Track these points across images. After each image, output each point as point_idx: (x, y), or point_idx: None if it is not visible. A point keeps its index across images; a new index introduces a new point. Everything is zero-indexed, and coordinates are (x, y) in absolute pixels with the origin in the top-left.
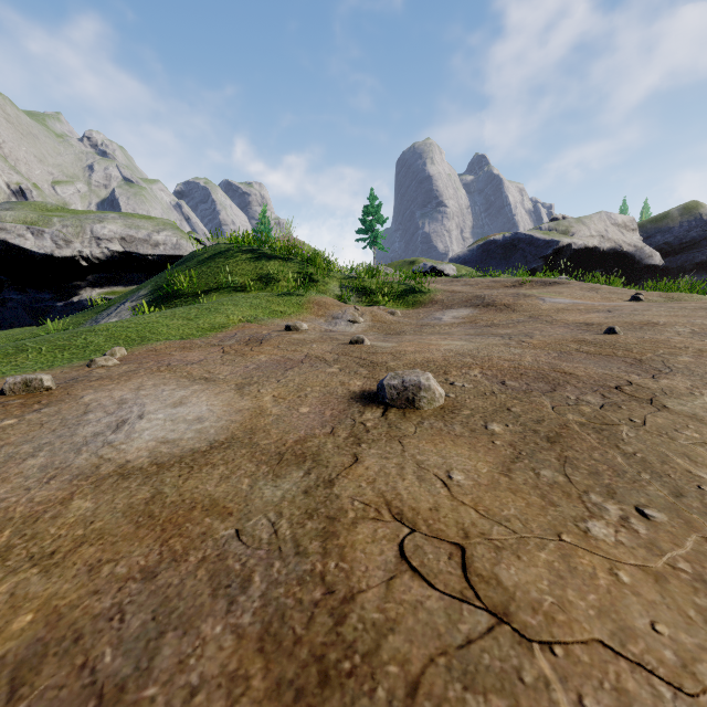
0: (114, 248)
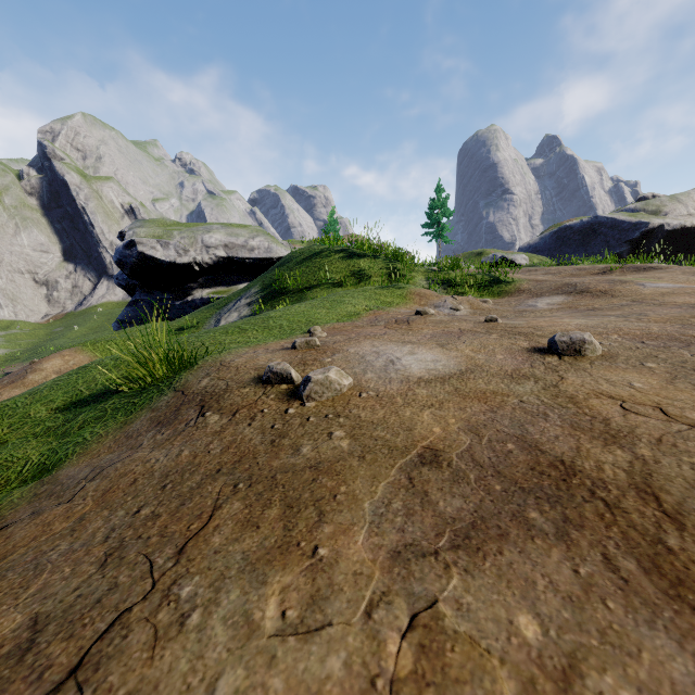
0: (219, 254)
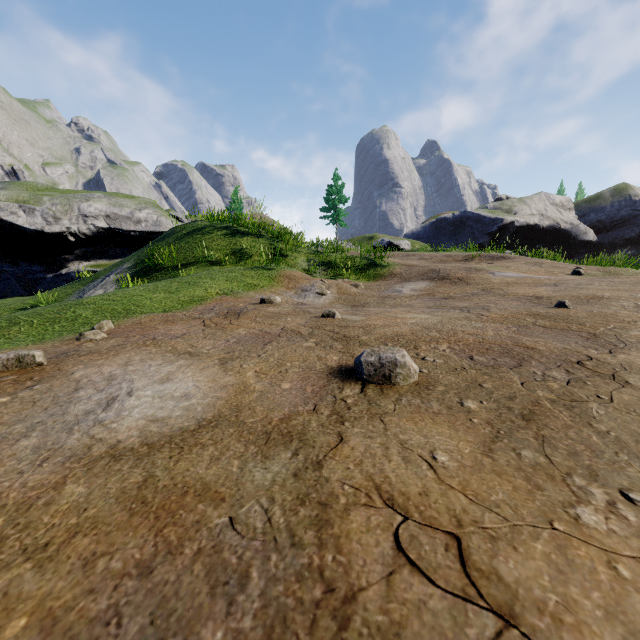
0: (99, 224)
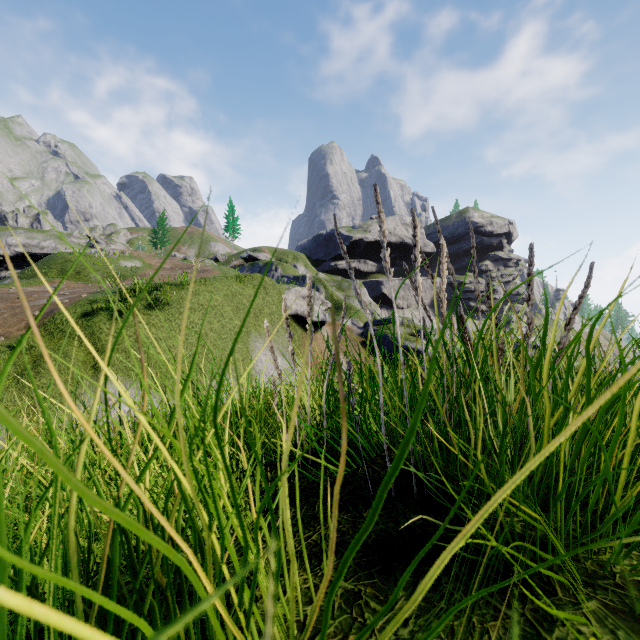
0: (18, 250)
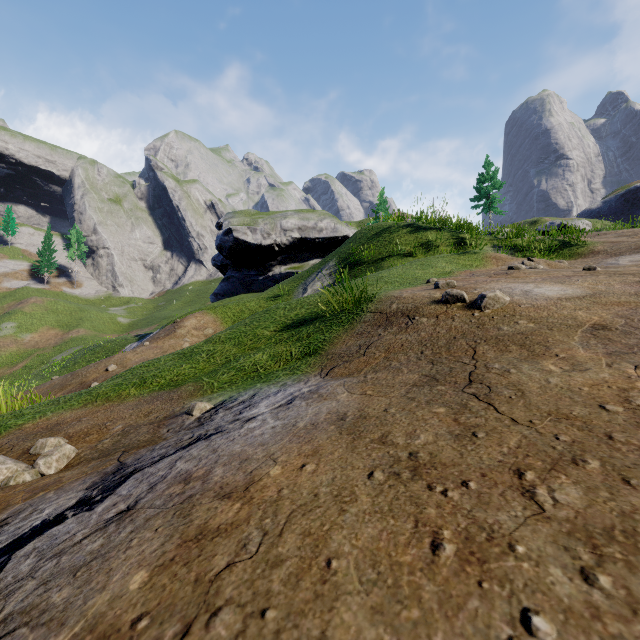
0: (294, 235)
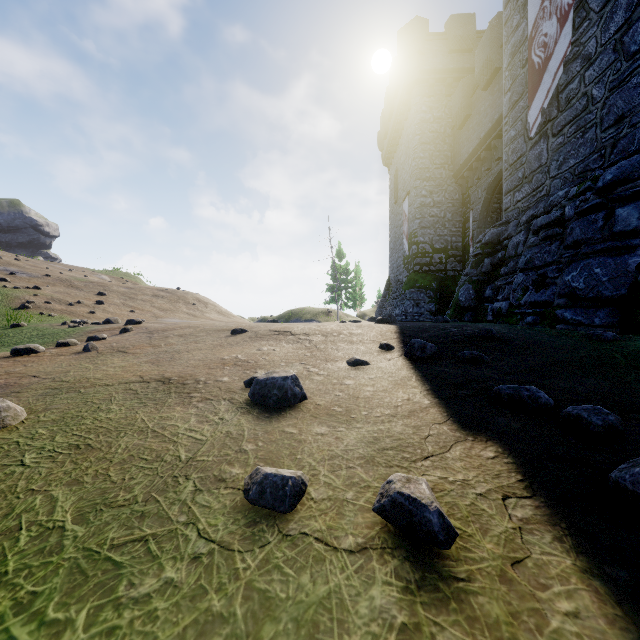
0: None
